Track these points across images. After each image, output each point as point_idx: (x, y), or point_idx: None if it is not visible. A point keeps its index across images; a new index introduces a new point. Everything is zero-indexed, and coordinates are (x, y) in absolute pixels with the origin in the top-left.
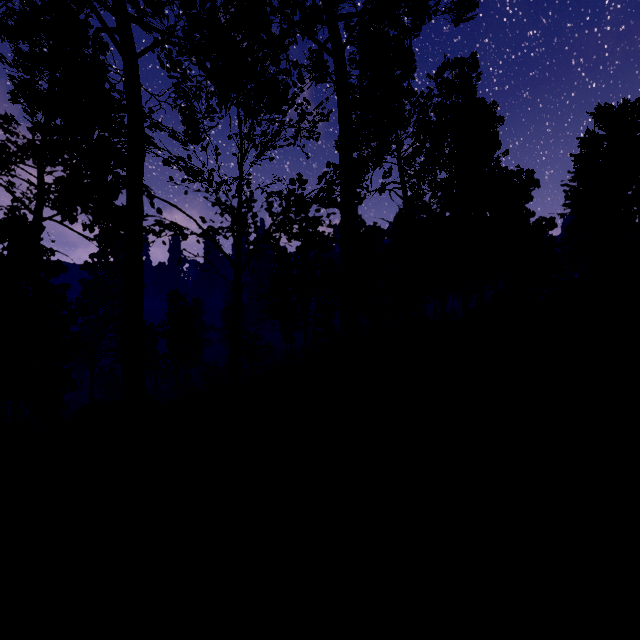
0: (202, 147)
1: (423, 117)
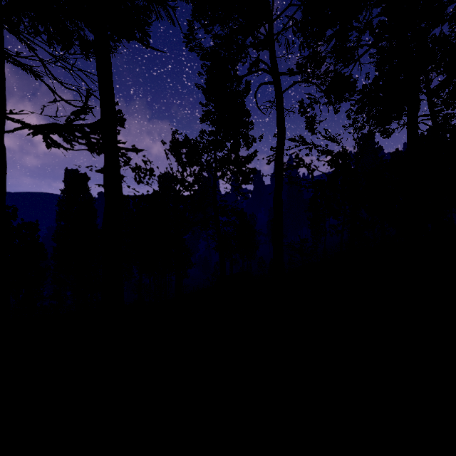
0: (313, 133)
1: None
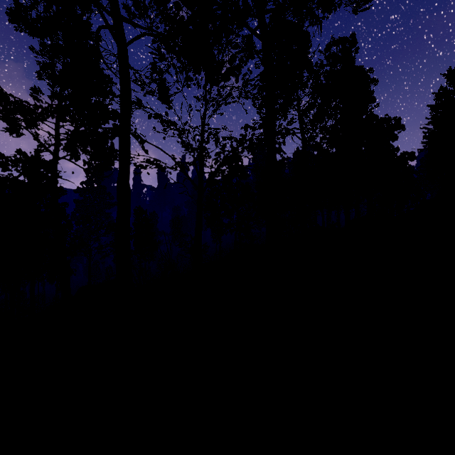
0: (170, 106)
1: (317, 81)
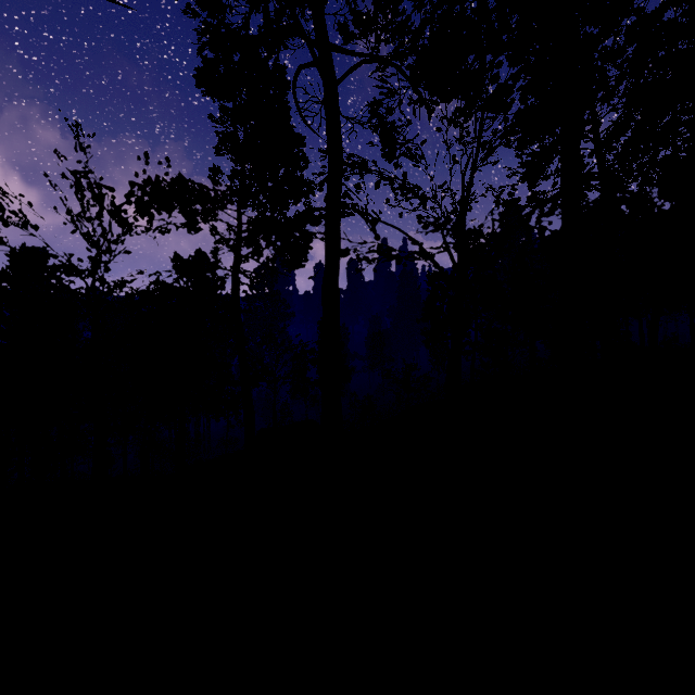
0: (396, 164)
1: (639, 80)
